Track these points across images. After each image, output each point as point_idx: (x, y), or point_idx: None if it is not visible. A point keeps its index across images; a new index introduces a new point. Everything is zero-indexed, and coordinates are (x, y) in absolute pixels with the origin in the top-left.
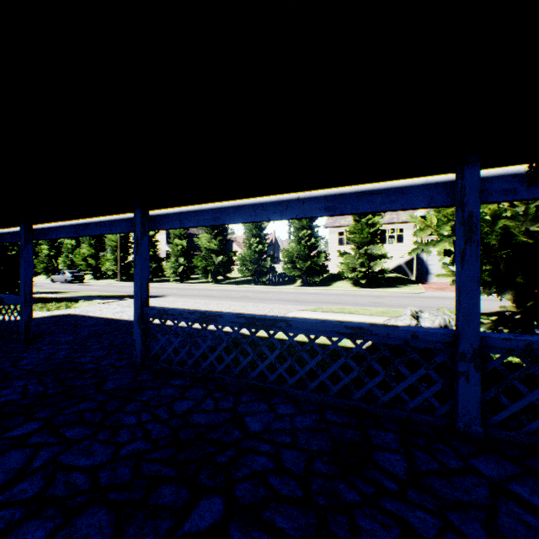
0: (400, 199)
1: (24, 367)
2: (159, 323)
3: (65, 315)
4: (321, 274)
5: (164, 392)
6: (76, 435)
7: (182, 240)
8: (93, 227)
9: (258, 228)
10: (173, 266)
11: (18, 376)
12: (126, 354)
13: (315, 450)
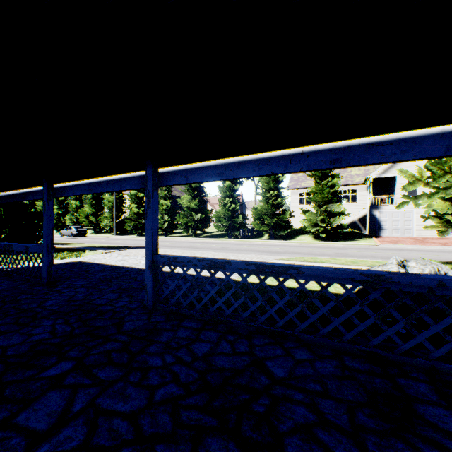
0: (412, 149)
1: (49, 308)
2: None
3: (76, 262)
4: (286, 229)
5: (180, 334)
6: (108, 377)
7: (166, 200)
8: (104, 185)
9: (231, 190)
10: (159, 222)
11: (45, 315)
12: (136, 297)
13: (351, 400)
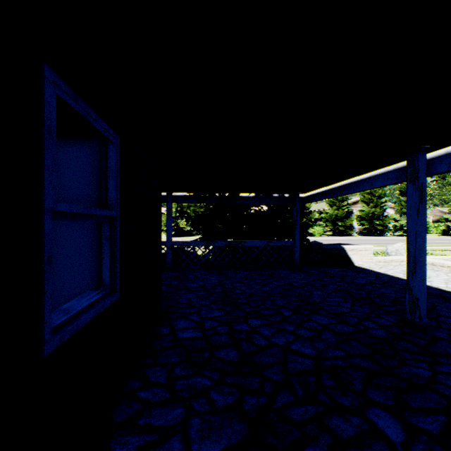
0: None
1: None
2: None
3: None
4: None
5: None
6: None
7: None
8: None
9: None
10: None
11: None
12: None
13: None
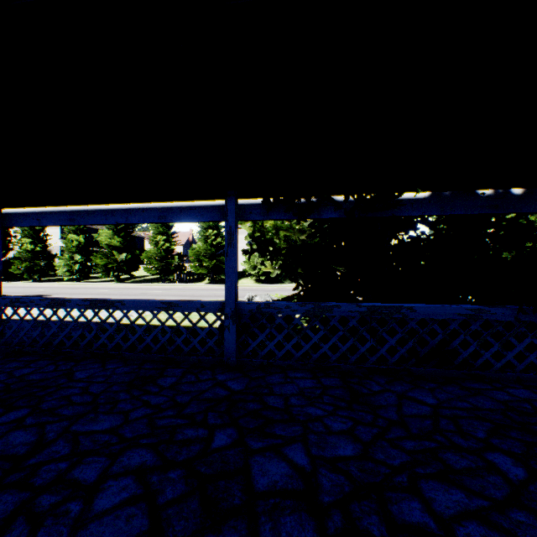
0: (207, 214)
1: None
2: (30, 319)
3: None
4: None
5: (9, 366)
6: None
7: (79, 235)
8: None
9: (166, 226)
10: (68, 264)
11: None
12: None
13: (119, 382)
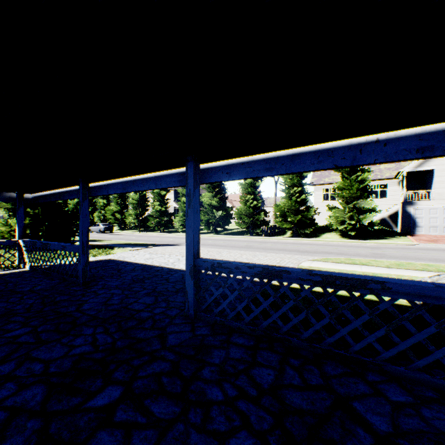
0: None
1: (87, 312)
2: None
3: (107, 260)
4: (310, 227)
5: (233, 354)
6: (163, 413)
7: None
8: (139, 184)
9: (253, 187)
10: (181, 219)
11: (84, 322)
12: (173, 303)
13: None
